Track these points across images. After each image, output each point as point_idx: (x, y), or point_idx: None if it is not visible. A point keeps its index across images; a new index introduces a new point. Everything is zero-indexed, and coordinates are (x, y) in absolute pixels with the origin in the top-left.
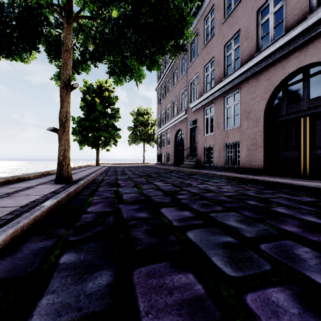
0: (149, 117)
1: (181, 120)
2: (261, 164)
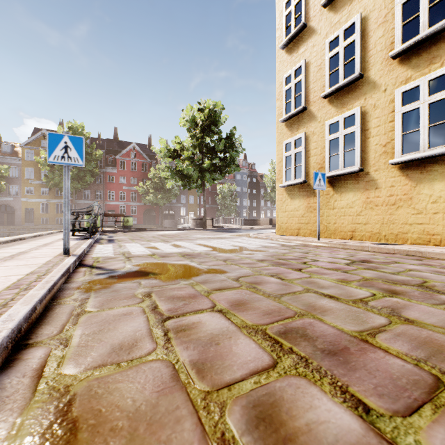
0: None
1: None
2: None
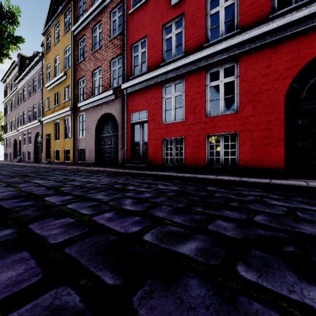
0: (0, 119)
1: (16, 134)
2: (34, 159)
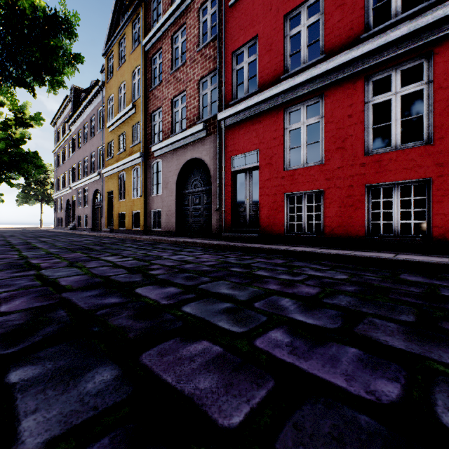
0: (49, 174)
1: (69, 192)
2: (91, 226)
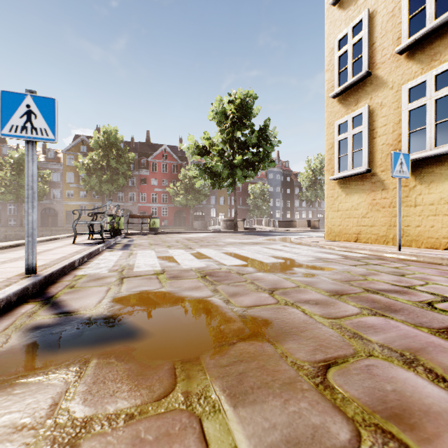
0: None
1: None
2: (40, 225)
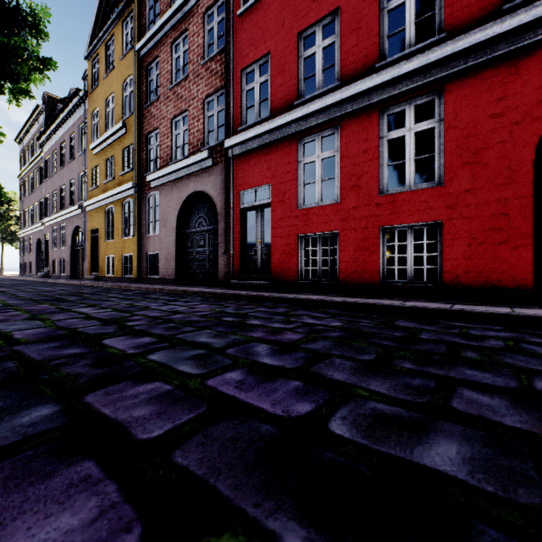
0: (13, 206)
1: (41, 229)
2: (70, 273)
